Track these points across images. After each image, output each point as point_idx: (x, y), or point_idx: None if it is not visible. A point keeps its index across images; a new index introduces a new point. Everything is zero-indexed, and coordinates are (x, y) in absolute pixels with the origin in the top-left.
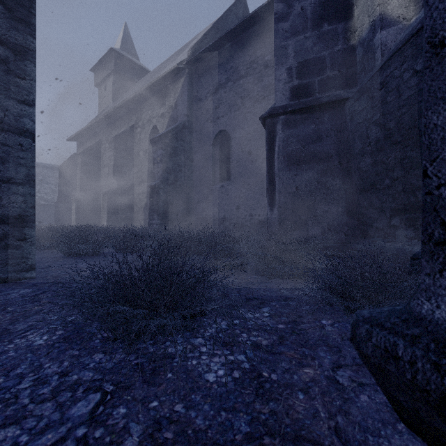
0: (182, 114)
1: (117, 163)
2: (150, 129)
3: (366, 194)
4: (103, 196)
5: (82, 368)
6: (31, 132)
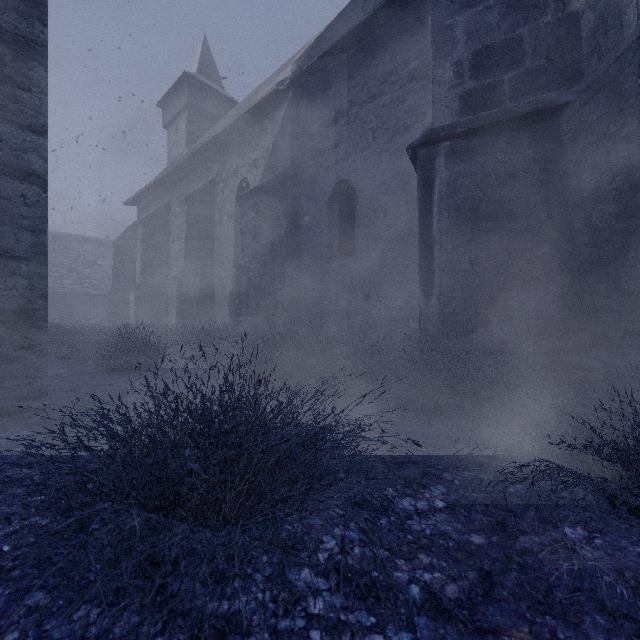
0: (284, 159)
1: (191, 234)
2: (237, 184)
3: (605, 270)
4: (171, 281)
5: None
6: (40, 176)
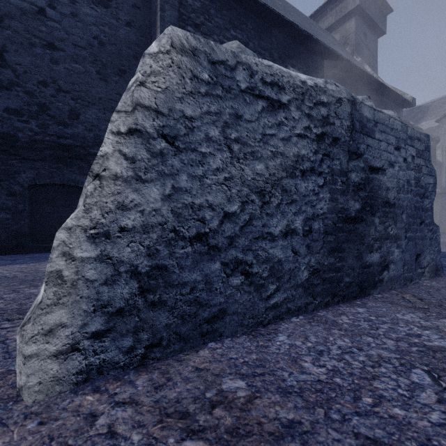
0: None
1: None
2: None
3: None
4: None
5: None
6: None
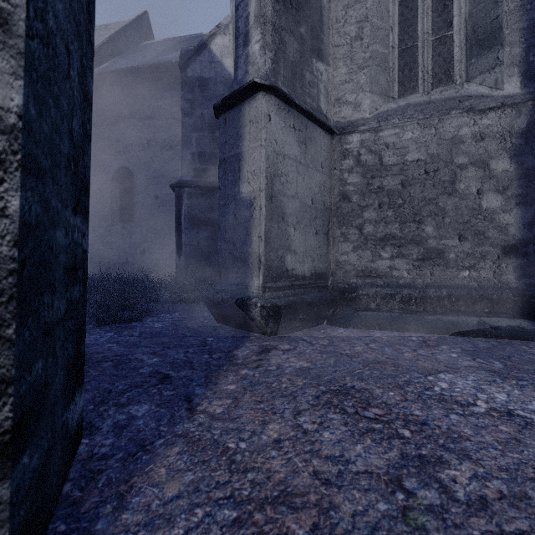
0: None
1: None
2: None
3: None
4: None
5: (94, 331)
6: None
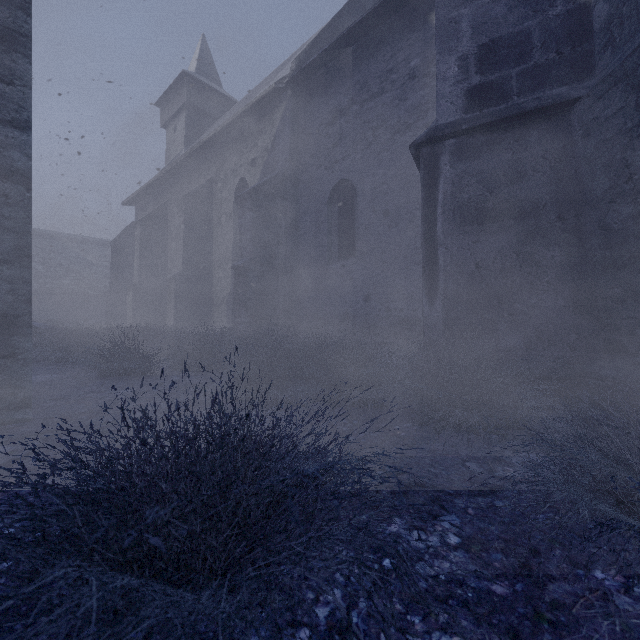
0: (283, 158)
1: (189, 234)
2: (235, 184)
3: (620, 274)
4: (169, 282)
5: None
6: (23, 175)
